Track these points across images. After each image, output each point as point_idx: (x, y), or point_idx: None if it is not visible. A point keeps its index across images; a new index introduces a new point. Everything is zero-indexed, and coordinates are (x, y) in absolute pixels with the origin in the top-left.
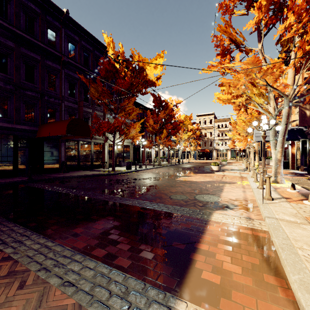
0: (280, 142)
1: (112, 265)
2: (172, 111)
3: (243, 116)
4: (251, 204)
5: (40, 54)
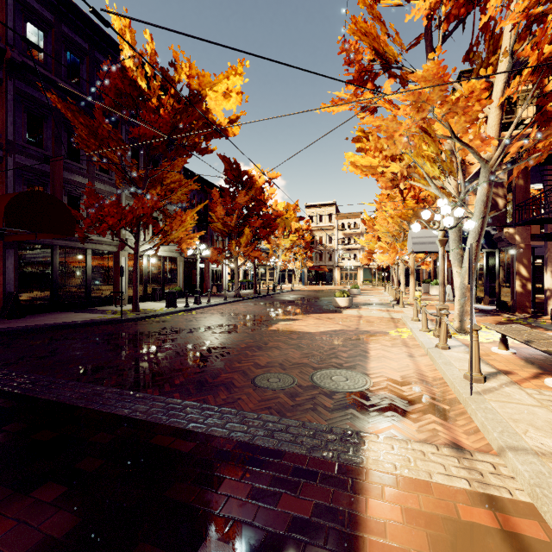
0: None
1: None
2: (261, 192)
3: (390, 207)
4: (440, 392)
5: None
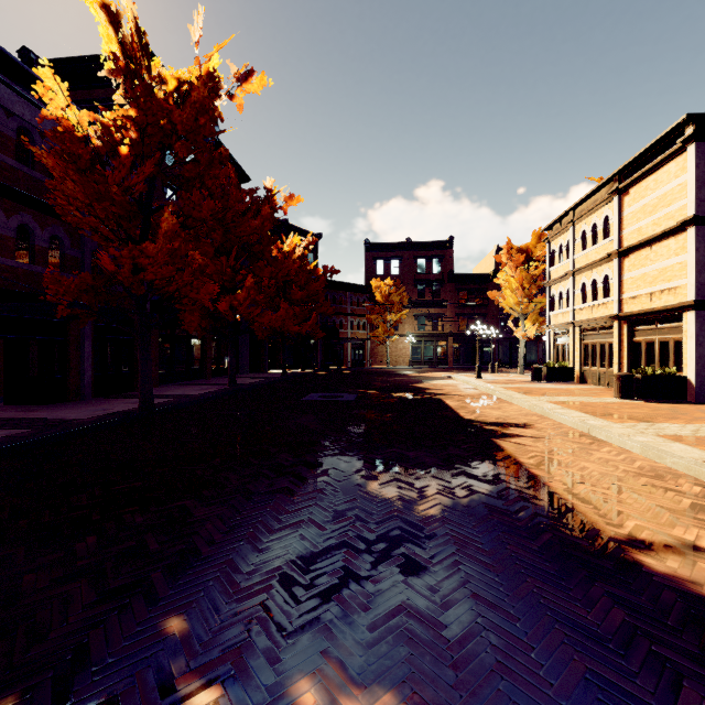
0: None
1: None
2: None
3: None
4: None
5: None
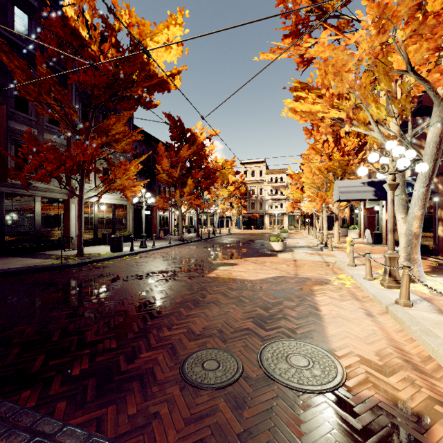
0: (419, 197)
1: None
2: (202, 147)
3: (317, 160)
4: None
5: None
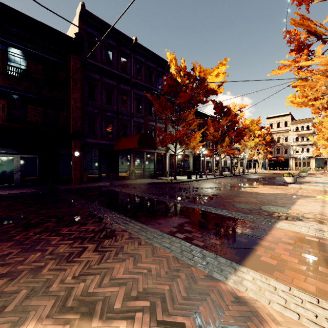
0: None
1: (190, 243)
2: (235, 116)
3: None
4: (327, 218)
5: (116, 81)
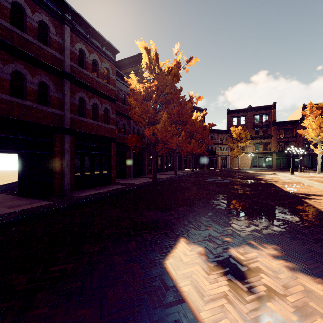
0: None
1: None
2: None
3: None
4: None
5: None
